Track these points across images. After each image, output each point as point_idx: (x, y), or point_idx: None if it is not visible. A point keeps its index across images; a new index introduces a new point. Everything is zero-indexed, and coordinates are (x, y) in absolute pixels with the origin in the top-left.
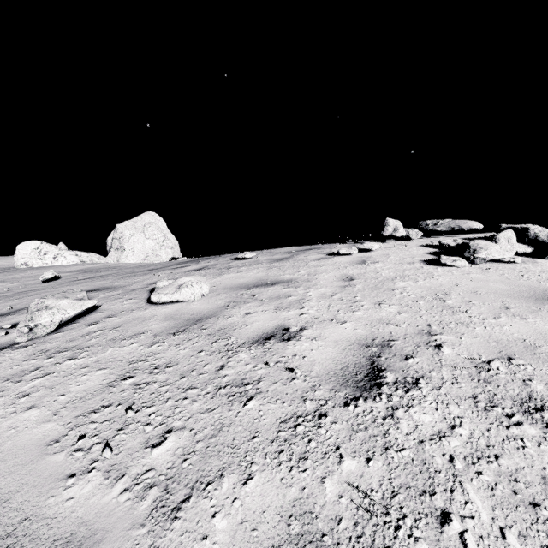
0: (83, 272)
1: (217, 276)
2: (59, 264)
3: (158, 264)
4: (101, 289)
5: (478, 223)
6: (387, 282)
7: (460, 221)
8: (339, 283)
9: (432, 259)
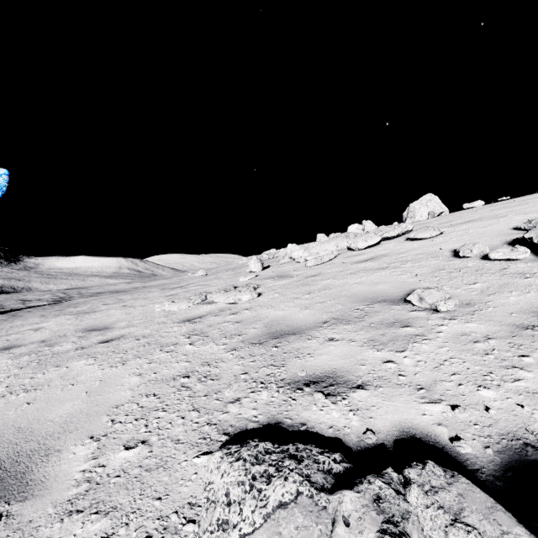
0: None
1: None
2: None
3: None
4: None
5: None
6: None
7: None
8: None
9: None
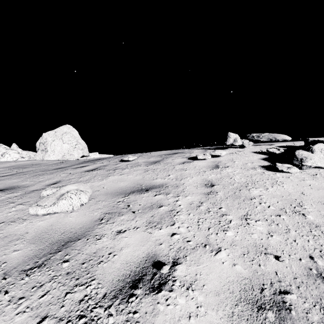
0: (12, 168)
1: (103, 178)
2: (5, 159)
3: (68, 162)
4: (7, 189)
5: (288, 136)
6: (242, 188)
7: (275, 134)
8: (202, 190)
9: (267, 164)
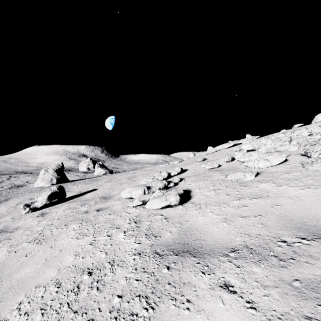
0: None
1: None
2: None
3: None
4: None
5: None
6: None
7: None
8: None
9: None
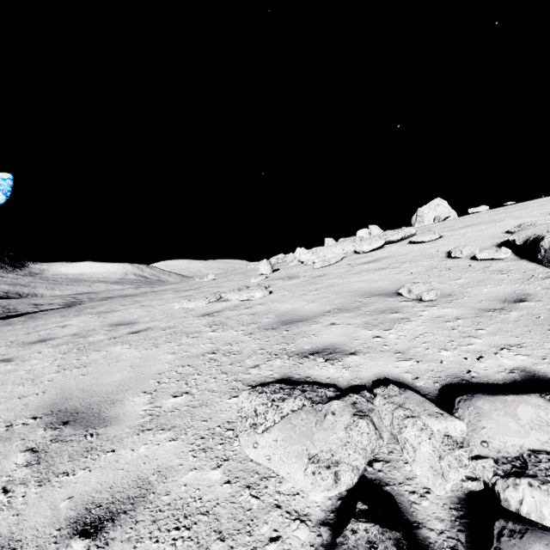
0: None
1: None
2: None
3: None
4: None
5: None
6: None
7: None
8: None
9: None
